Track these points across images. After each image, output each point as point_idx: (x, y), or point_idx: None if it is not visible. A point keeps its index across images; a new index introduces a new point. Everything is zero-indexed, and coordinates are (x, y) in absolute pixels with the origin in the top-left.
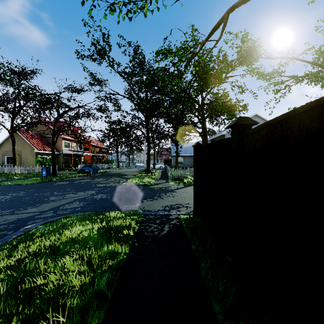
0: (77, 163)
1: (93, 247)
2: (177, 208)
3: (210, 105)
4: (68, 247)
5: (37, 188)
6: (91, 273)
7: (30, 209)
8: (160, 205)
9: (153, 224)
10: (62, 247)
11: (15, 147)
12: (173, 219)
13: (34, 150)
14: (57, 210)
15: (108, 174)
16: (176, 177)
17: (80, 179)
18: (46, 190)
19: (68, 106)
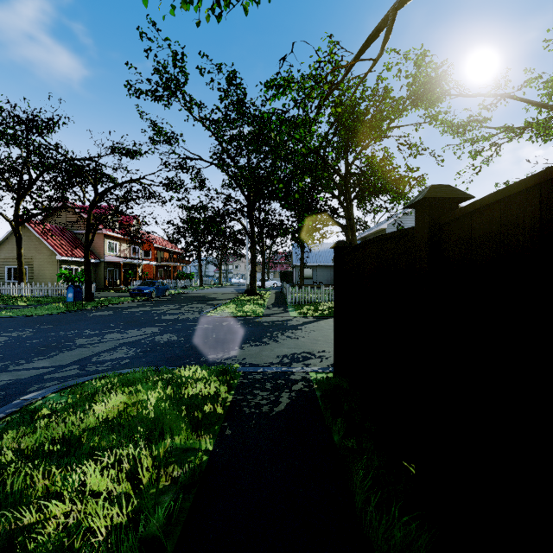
0: (130, 279)
1: (143, 441)
2: (305, 360)
3: (361, 177)
4: (96, 440)
5: (56, 323)
6: (135, 500)
7: (37, 361)
8: (273, 355)
9: (259, 390)
10: (85, 440)
11: (23, 251)
12: (298, 381)
13: (54, 255)
14: (87, 364)
15: (182, 297)
16: (301, 303)
17: (133, 307)
18: (71, 326)
19: (113, 180)
